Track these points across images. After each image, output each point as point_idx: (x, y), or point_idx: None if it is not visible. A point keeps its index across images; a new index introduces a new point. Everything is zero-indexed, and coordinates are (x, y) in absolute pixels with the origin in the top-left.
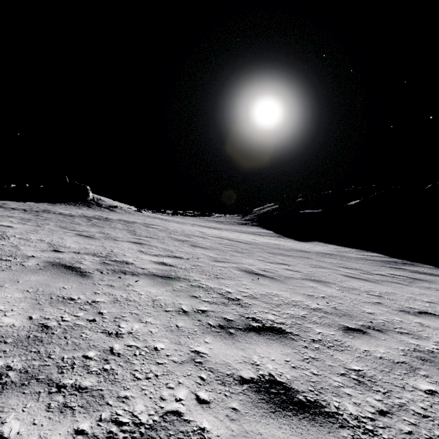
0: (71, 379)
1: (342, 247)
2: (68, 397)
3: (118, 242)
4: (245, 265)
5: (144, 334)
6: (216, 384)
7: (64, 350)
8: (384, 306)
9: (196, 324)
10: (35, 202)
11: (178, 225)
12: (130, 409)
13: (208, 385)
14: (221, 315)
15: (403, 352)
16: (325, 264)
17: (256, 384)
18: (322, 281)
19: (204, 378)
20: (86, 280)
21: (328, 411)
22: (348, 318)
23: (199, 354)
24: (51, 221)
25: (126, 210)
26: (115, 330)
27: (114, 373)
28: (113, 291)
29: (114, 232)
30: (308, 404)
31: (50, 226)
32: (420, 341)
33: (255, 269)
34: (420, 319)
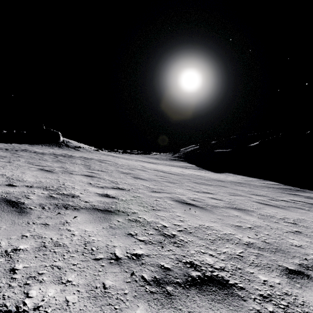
0: None
1: (247, 177)
2: None
3: (72, 175)
4: (177, 195)
5: (56, 308)
6: None
7: None
8: (305, 236)
9: (128, 281)
10: (19, 144)
11: (125, 160)
12: None
13: None
14: (157, 262)
15: None
16: (239, 192)
17: None
18: (242, 209)
19: None
20: (21, 218)
21: None
22: (282, 255)
23: None
24: (23, 158)
25: (87, 150)
26: (17, 305)
27: None
28: (44, 233)
29: (72, 167)
30: None
31: (19, 162)
32: None
33: (186, 199)
34: None
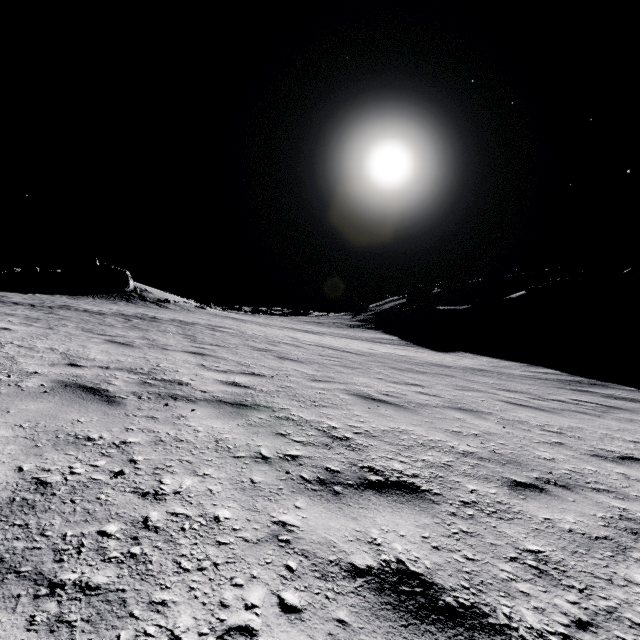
0: (75, 572)
1: (500, 361)
2: (66, 604)
3: (168, 352)
4: (357, 387)
5: (199, 494)
6: (312, 578)
7: (68, 523)
8: (568, 449)
9: (282, 478)
10: (49, 294)
11: (258, 328)
12: (169, 625)
13: (299, 579)
14: (321, 464)
15: (604, 521)
16: (476, 385)
17: (377, 577)
18: (472, 410)
19: (292, 567)
20: (114, 409)
21: (494, 622)
22: (515, 467)
23: (286, 528)
24: (71, 322)
25: (183, 307)
26: (154, 489)
27: (146, 561)
28: (155, 427)
29: (163, 338)
30: (461, 611)
31: (68, 329)
32: (628, 504)
33: (373, 393)
34: (624, 469)
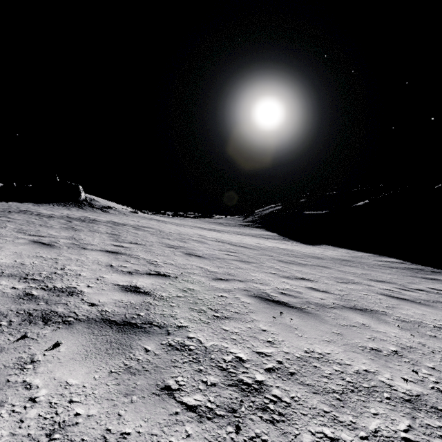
0: None
1: (355, 252)
2: None
3: (84, 252)
4: (256, 285)
5: None
6: None
7: None
8: None
9: None
10: (19, 202)
11: (175, 227)
12: None
13: None
14: None
15: None
16: (350, 276)
17: None
18: (367, 310)
19: None
20: None
21: None
22: None
23: None
24: (14, 224)
25: (121, 211)
26: None
27: None
28: None
29: (89, 237)
30: None
31: (3, 230)
32: None
33: (271, 292)
34: None
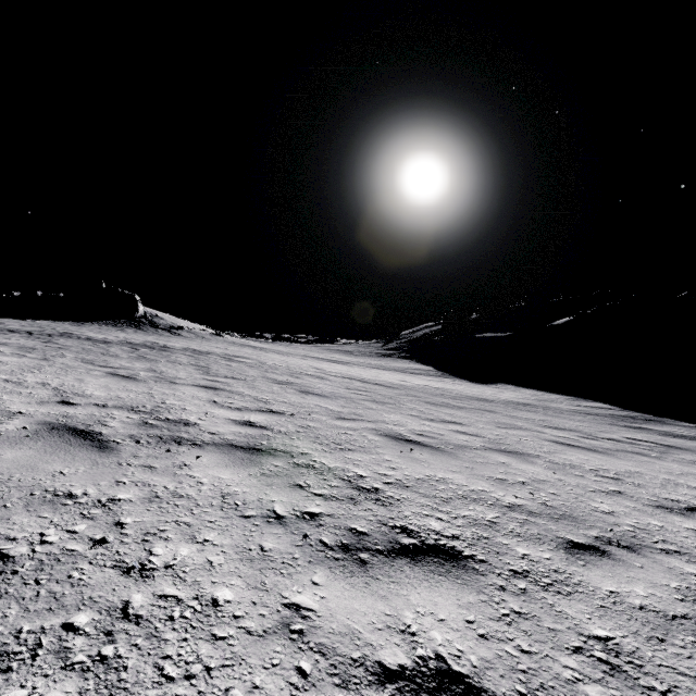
0: (24, 687)
1: (545, 393)
2: None
3: (176, 386)
4: (388, 426)
5: (196, 568)
6: (330, 686)
7: (26, 613)
8: (628, 499)
9: (298, 544)
10: (50, 321)
11: (280, 357)
12: None
13: (313, 688)
14: (345, 524)
15: (679, 593)
16: (520, 422)
17: (412, 682)
18: (518, 453)
19: (305, 671)
20: (106, 456)
21: None
22: (570, 524)
23: (300, 613)
24: (70, 352)
25: (198, 334)
26: (141, 562)
27: (119, 666)
28: (152, 479)
29: (172, 370)
30: None
31: (65, 360)
32: None
33: (405, 433)
34: (694, 523)
